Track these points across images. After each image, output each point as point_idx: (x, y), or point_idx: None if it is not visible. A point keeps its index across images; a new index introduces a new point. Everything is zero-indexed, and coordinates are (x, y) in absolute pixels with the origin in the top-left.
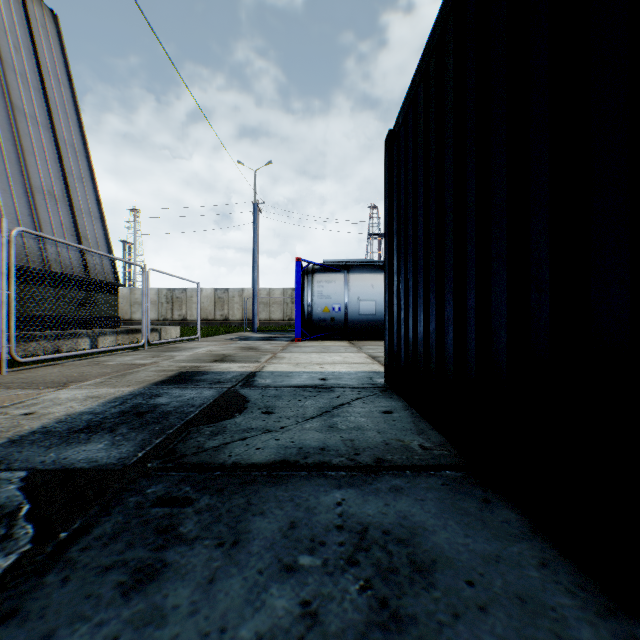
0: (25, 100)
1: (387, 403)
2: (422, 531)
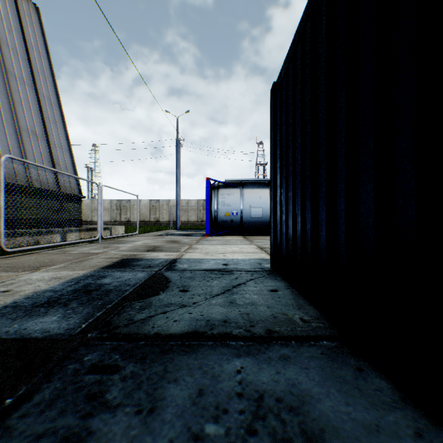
0: (15, 66)
1: (273, 283)
2: (309, 399)
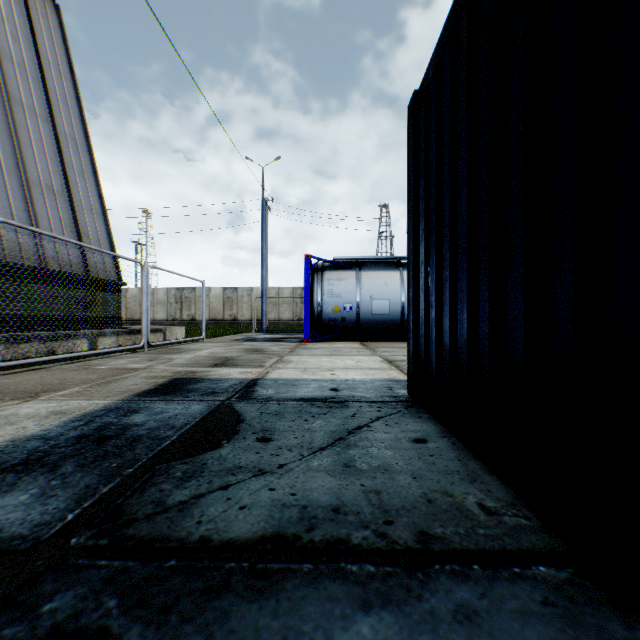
0: (23, 91)
1: (416, 426)
2: None
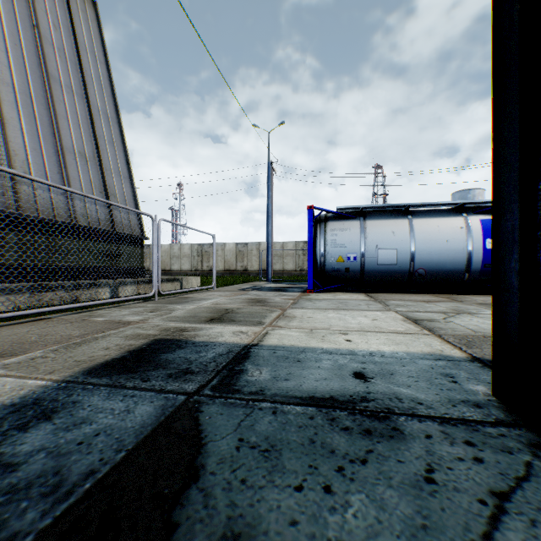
0: (61, 71)
1: None
2: None
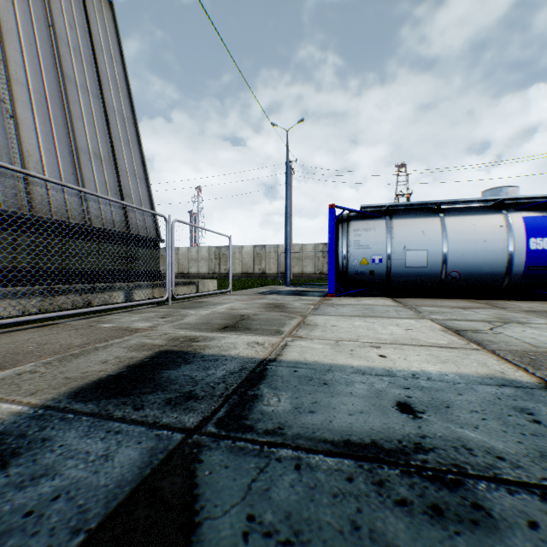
0: (76, 71)
1: None
2: None
